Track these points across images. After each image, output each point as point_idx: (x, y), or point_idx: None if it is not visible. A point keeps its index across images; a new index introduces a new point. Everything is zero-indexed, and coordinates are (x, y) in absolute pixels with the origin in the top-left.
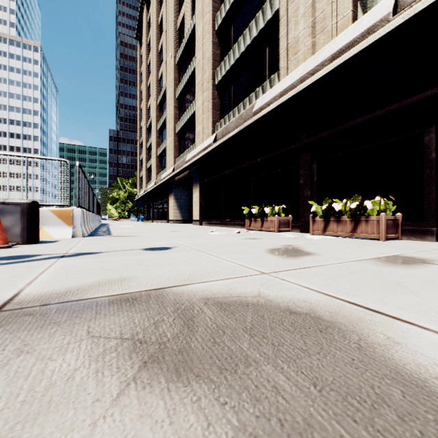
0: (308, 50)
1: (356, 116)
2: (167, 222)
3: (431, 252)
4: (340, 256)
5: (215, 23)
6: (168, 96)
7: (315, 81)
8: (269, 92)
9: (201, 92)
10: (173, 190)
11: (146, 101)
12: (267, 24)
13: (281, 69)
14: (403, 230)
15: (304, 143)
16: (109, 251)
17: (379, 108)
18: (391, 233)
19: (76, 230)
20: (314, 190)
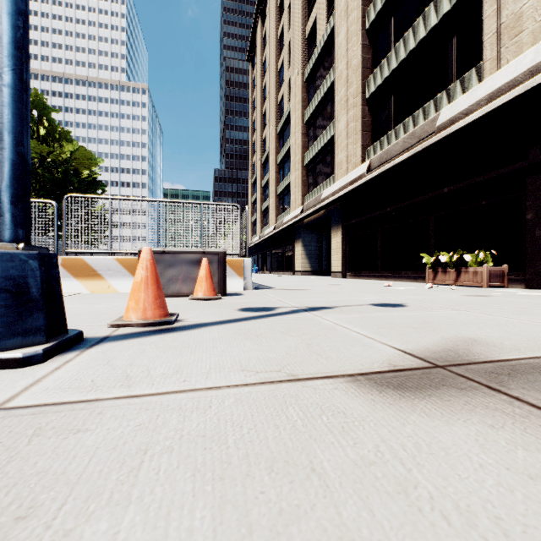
0: None
1: None
2: (292, 273)
3: None
4: None
5: (365, 20)
6: (293, 121)
7: None
8: (466, 96)
9: (344, 110)
10: (301, 235)
11: (261, 132)
12: (455, 5)
13: (486, 62)
14: None
15: (535, 161)
16: (338, 306)
17: None
18: None
19: (246, 282)
20: None
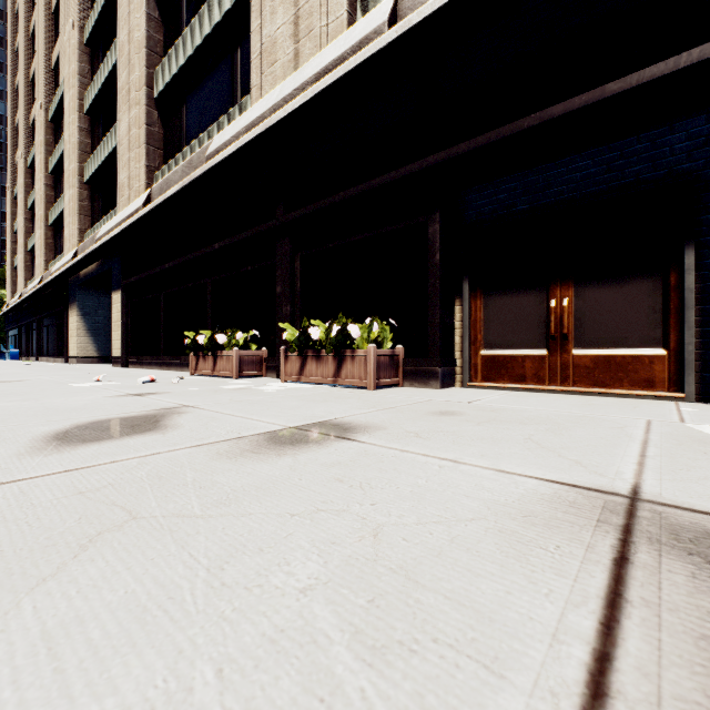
0: (289, 62)
1: (350, 184)
2: (64, 360)
3: (396, 411)
4: (202, 434)
5: None
6: (67, 104)
7: (291, 113)
8: (233, 124)
9: (126, 106)
10: (76, 297)
11: (27, 109)
12: (236, 6)
13: (253, 88)
14: (405, 371)
15: (281, 222)
16: None
17: (377, 176)
18: (387, 377)
19: None
20: (297, 305)
